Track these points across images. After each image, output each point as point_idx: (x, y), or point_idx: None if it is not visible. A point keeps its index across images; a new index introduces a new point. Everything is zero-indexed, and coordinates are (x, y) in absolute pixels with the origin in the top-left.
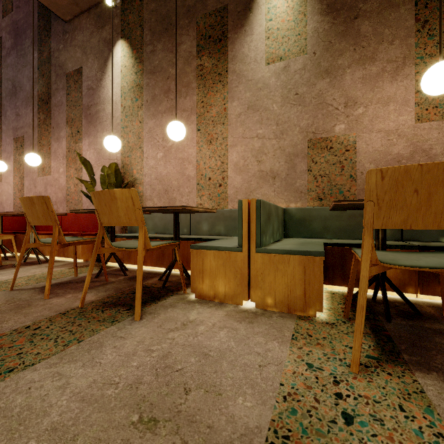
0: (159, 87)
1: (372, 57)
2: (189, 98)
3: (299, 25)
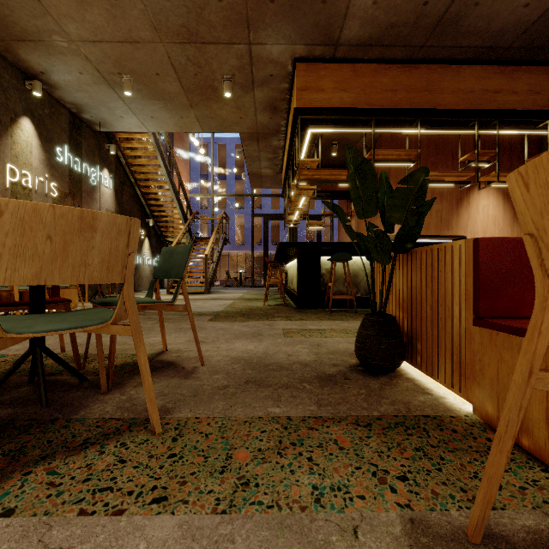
0: None
1: None
2: None
3: None
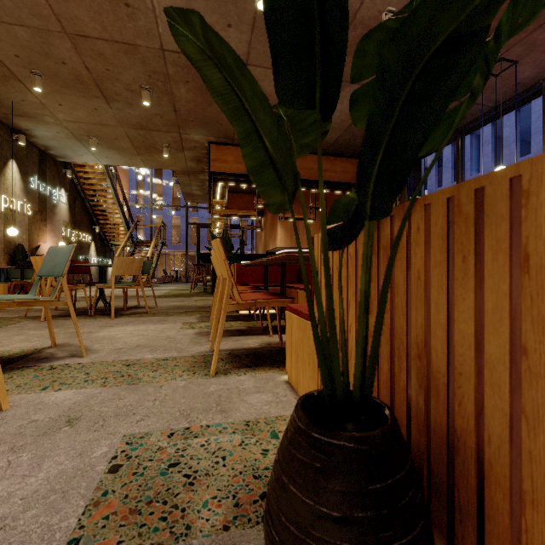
0: None
1: None
2: None
3: None
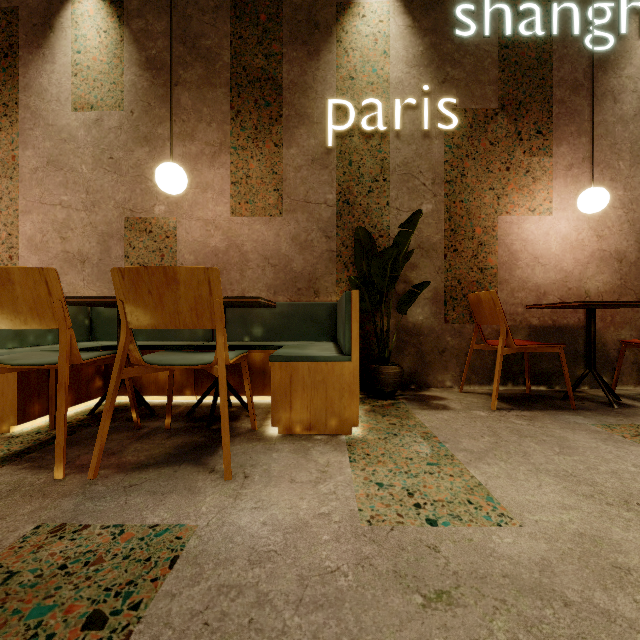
0: None
1: (192, 135)
2: None
3: (115, 71)
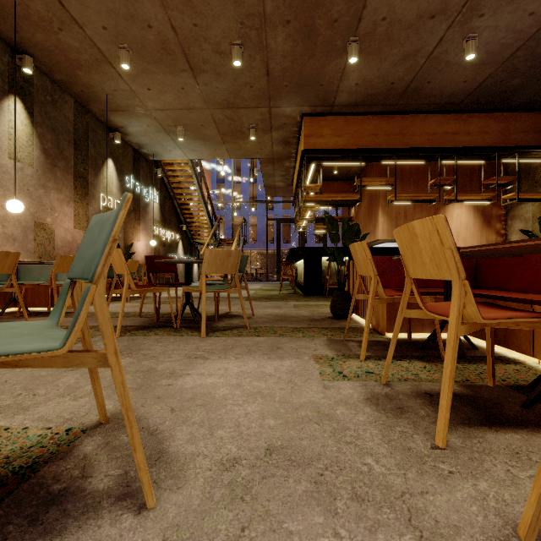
0: None
1: (61, 191)
2: None
3: (30, 147)
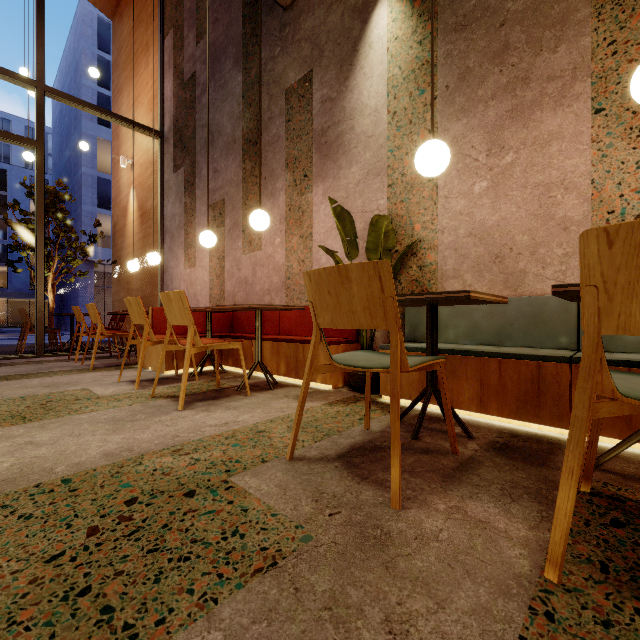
0: (477, 50)
1: None
2: (567, 48)
3: None
